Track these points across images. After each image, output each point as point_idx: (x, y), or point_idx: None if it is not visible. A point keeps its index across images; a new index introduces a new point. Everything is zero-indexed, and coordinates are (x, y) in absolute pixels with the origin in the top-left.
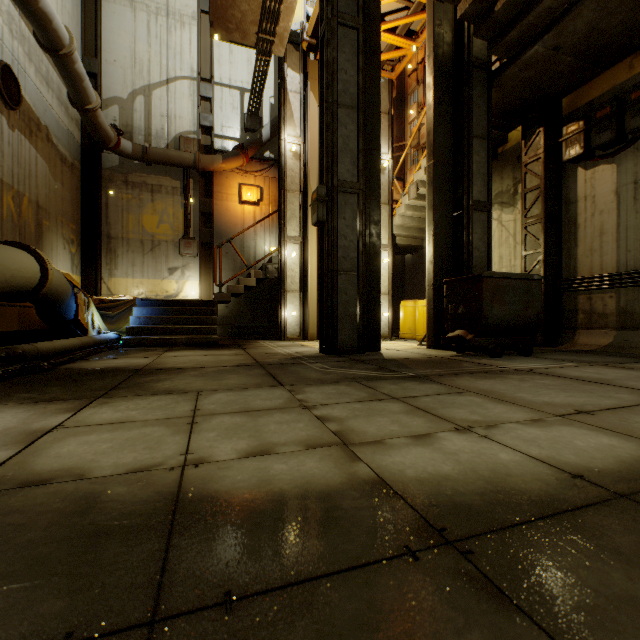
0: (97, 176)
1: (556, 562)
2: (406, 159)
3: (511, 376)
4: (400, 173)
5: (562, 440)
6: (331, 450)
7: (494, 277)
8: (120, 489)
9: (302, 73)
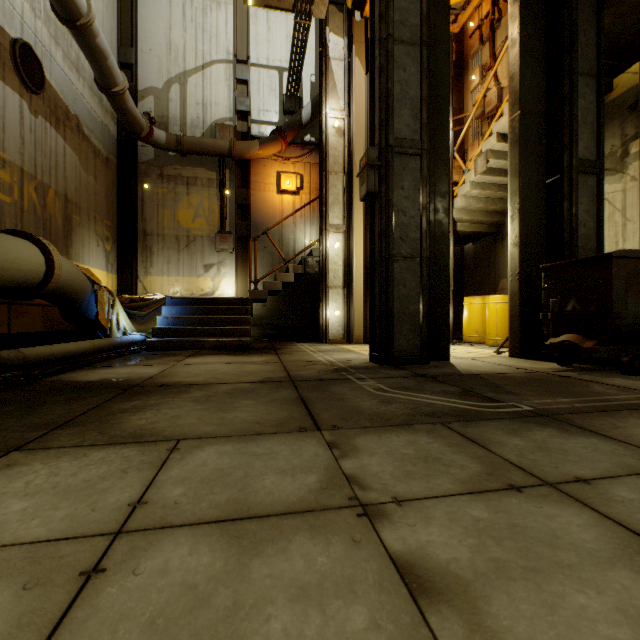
0: (133, 170)
1: None
2: (466, 134)
3: None
4: (459, 151)
5: None
6: None
7: (629, 257)
8: None
9: (346, 37)
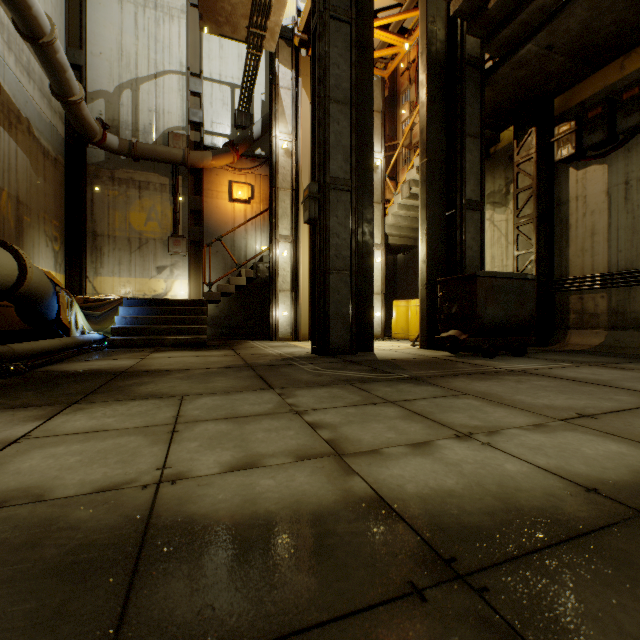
0: (82, 171)
1: (585, 601)
2: (398, 158)
3: (507, 377)
4: (392, 172)
5: (569, 447)
6: (323, 462)
7: (488, 276)
8: (82, 513)
9: (294, 69)
